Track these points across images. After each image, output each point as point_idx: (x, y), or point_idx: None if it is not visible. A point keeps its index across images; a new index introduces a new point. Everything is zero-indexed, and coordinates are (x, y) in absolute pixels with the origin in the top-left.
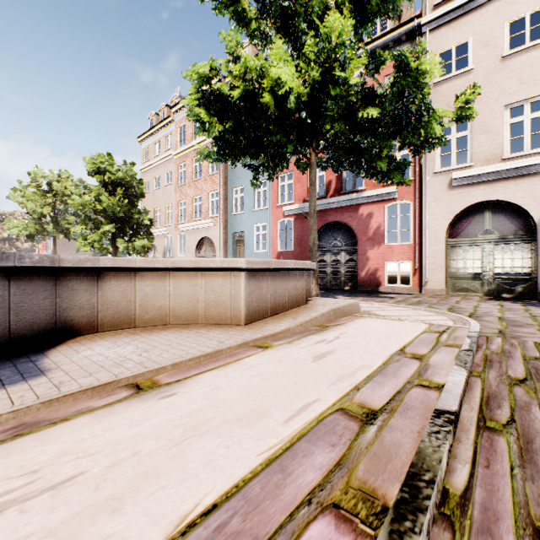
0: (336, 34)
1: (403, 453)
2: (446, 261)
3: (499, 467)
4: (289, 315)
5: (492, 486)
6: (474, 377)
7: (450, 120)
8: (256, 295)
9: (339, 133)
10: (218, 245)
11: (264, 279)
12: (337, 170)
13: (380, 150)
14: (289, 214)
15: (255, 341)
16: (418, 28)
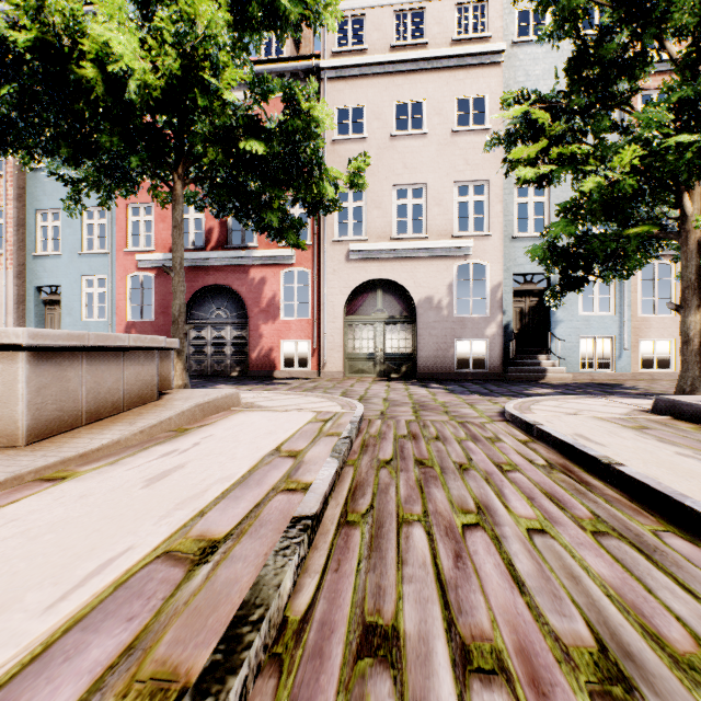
0: (204, 21)
1: (238, 591)
2: (344, 340)
3: (348, 567)
4: (125, 419)
5: (336, 592)
6: (348, 467)
7: (344, 184)
8: (54, 392)
9: (216, 163)
10: (1, 306)
11: (74, 364)
12: (217, 213)
13: (271, 200)
14: (148, 267)
15: (40, 471)
16: (317, 70)
